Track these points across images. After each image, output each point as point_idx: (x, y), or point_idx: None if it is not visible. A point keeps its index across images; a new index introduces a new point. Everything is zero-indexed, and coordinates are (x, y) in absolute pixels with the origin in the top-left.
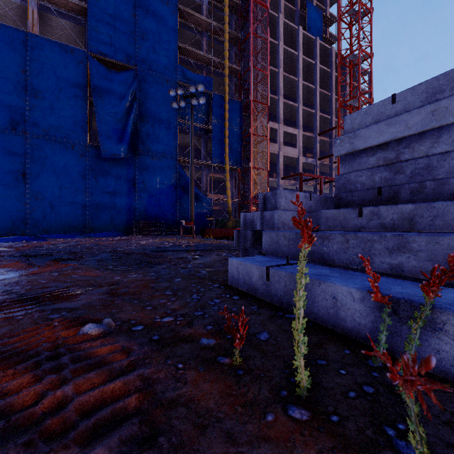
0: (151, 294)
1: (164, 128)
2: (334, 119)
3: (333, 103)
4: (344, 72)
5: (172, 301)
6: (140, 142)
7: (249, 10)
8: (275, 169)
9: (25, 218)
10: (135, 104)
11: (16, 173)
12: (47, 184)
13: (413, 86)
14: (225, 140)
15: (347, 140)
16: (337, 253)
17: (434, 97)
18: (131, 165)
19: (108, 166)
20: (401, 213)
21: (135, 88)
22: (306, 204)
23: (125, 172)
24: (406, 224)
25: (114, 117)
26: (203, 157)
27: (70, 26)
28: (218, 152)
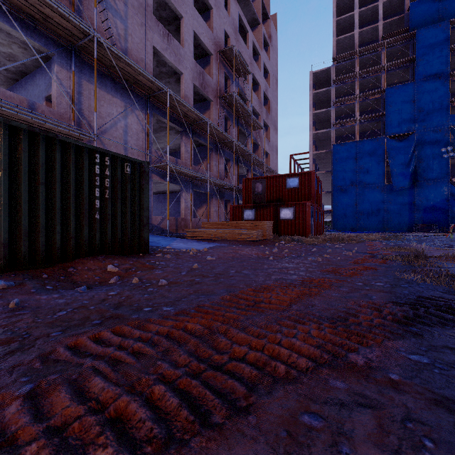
0: None
1: (437, 162)
2: None
3: None
4: None
5: None
6: (417, 176)
7: None
8: None
9: (356, 223)
10: (414, 155)
11: (353, 204)
12: (365, 207)
13: None
14: None
15: None
16: None
17: None
18: (411, 191)
19: (396, 194)
20: None
21: (414, 145)
22: None
23: (407, 195)
24: None
25: (400, 166)
26: None
27: (373, 123)
28: None
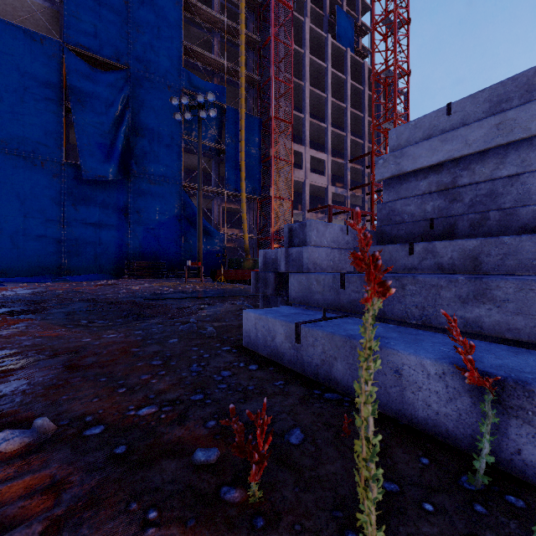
0: (130, 366)
1: (165, 146)
2: (367, 144)
3: (365, 126)
4: (378, 91)
5: (159, 376)
6: (133, 161)
7: (270, 9)
8: (300, 200)
9: None
10: (127, 114)
11: None
12: (7, 211)
13: (474, 94)
14: (242, 164)
15: (392, 160)
16: (389, 303)
17: (499, 107)
18: (122, 190)
19: (91, 190)
20: (463, 250)
21: (127, 93)
22: (342, 239)
23: (115, 198)
24: (468, 264)
25: (99, 128)
26: (214, 183)
27: (40, 8)
28: (233, 178)
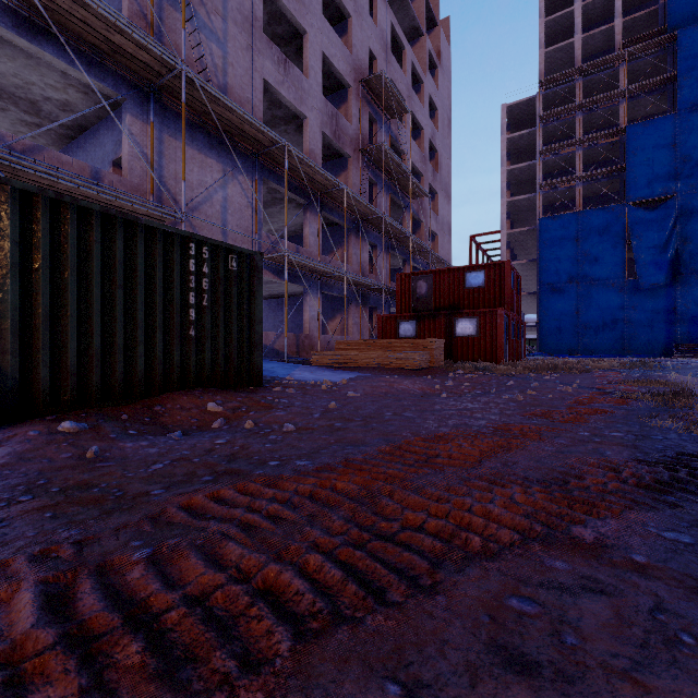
0: None
1: None
2: None
3: None
4: None
5: None
6: (681, 266)
7: None
8: None
9: (578, 343)
10: (675, 232)
11: (572, 312)
12: (593, 317)
13: None
14: None
15: None
16: None
17: None
18: (670, 290)
19: (645, 295)
20: None
21: (675, 215)
22: None
23: (664, 297)
24: None
25: (651, 250)
26: None
27: (605, 183)
28: None
